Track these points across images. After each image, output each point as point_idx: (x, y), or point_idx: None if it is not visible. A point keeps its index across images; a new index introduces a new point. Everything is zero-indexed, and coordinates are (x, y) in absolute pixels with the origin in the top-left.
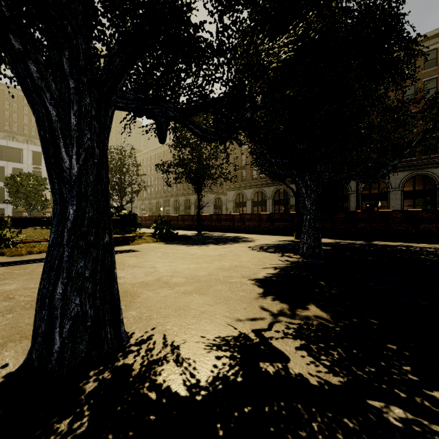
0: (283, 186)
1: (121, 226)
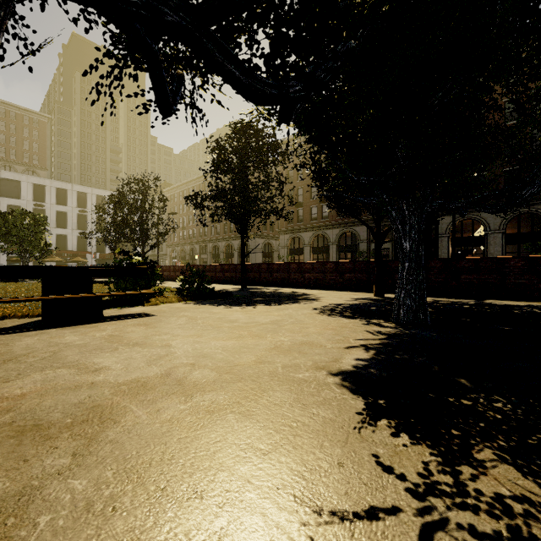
0: (351, 228)
1: (133, 279)
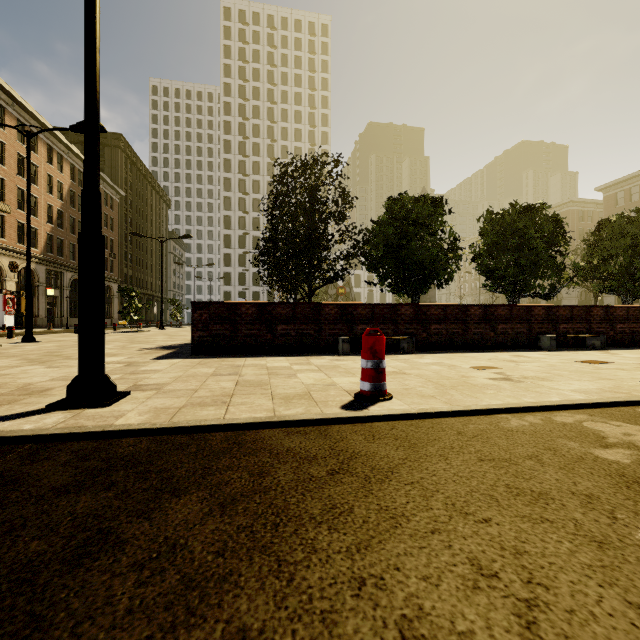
0: None
1: None
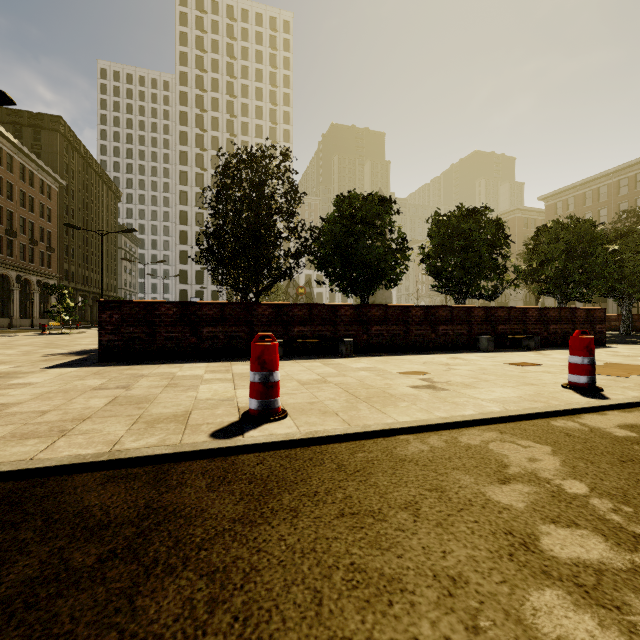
0: None
1: None
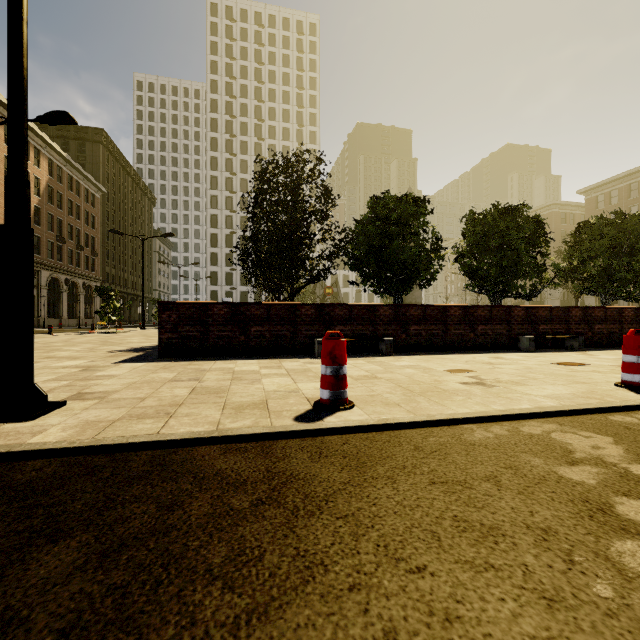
0: None
1: None
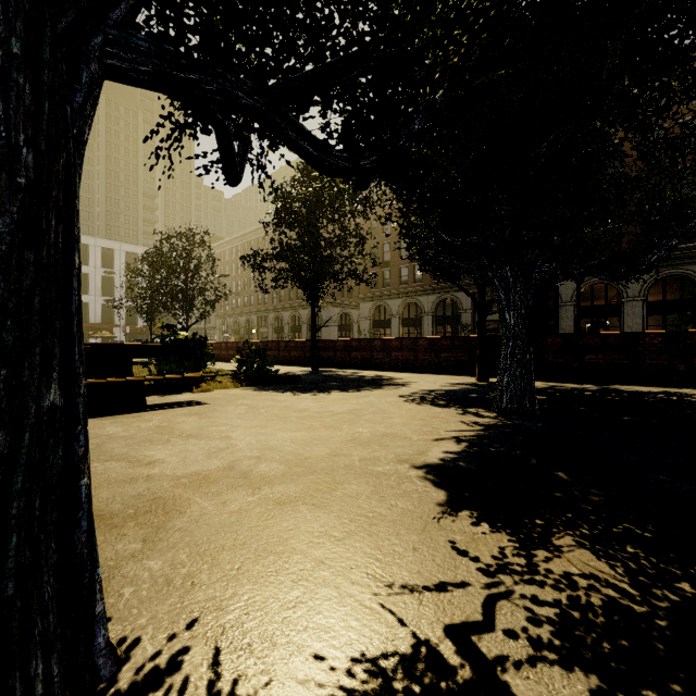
0: (451, 294)
1: (179, 359)
